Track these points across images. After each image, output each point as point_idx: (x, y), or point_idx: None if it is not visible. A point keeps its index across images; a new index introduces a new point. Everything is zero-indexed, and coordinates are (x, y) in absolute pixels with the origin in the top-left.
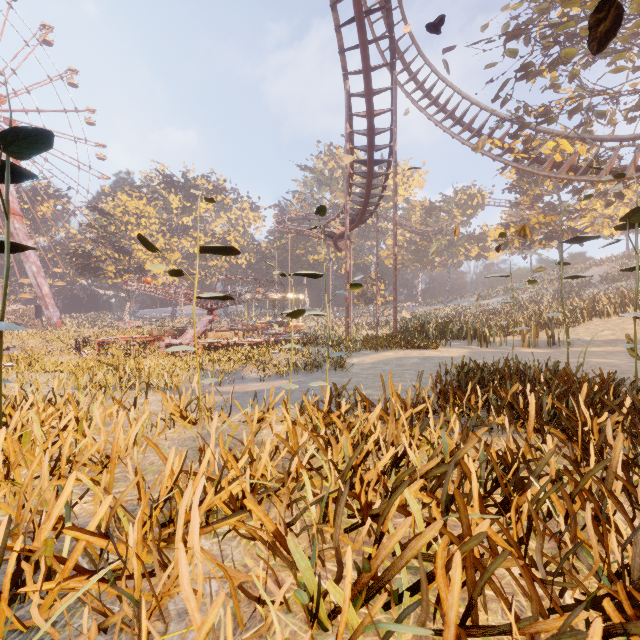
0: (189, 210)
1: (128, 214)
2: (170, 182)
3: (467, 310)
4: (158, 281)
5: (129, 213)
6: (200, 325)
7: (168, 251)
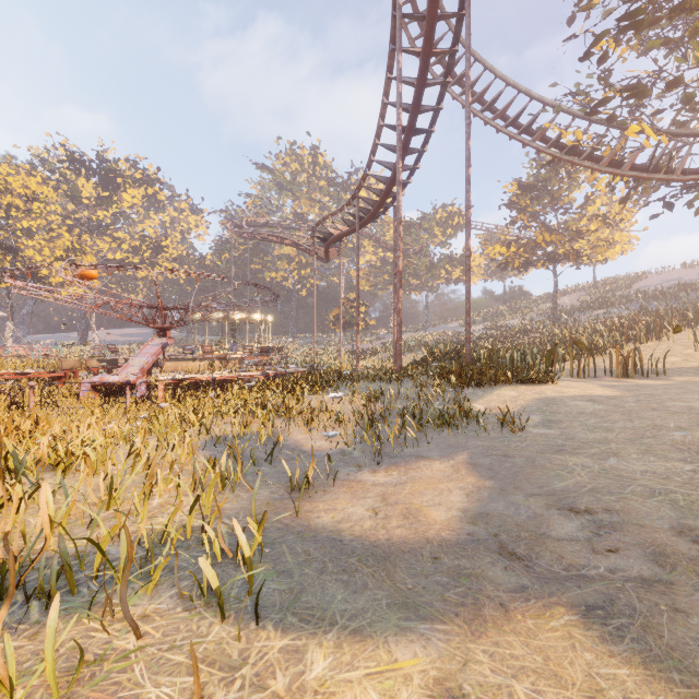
0: (107, 201)
1: (11, 194)
2: (78, 160)
3: (456, 337)
4: (60, 293)
5: (12, 192)
6: (149, 352)
7: (77, 252)
